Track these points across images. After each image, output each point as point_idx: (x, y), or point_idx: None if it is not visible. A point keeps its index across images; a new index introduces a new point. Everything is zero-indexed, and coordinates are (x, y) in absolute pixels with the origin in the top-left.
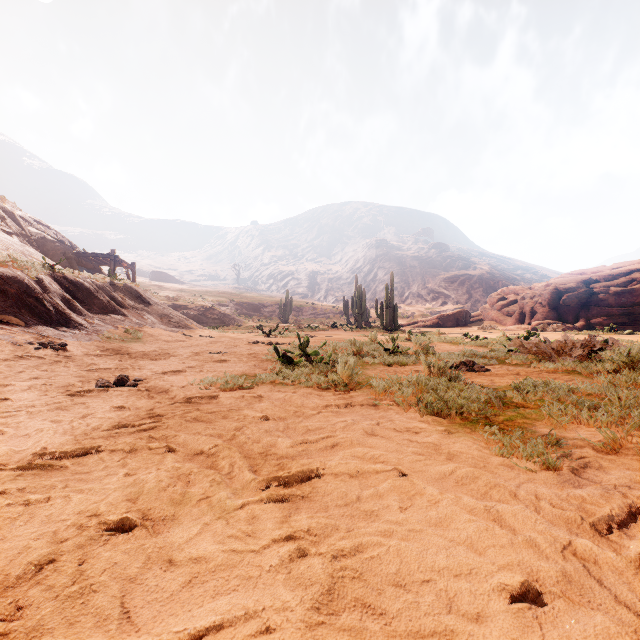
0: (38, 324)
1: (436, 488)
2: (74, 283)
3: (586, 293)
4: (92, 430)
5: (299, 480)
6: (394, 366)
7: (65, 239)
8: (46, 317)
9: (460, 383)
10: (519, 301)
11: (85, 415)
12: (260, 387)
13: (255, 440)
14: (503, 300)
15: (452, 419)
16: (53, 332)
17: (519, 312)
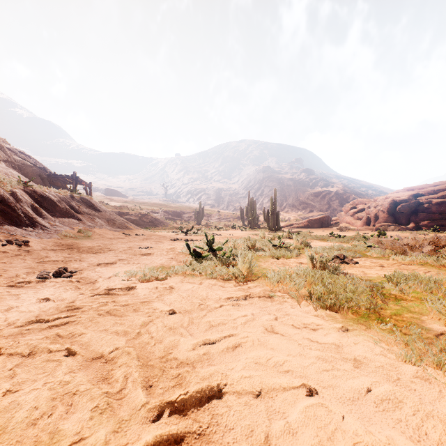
0: (9, 226)
1: (357, 418)
2: (41, 195)
3: (415, 203)
4: (7, 326)
5: (197, 403)
6: (281, 259)
7: (41, 165)
8: (17, 220)
9: (341, 276)
10: (366, 209)
11: (10, 308)
12: (173, 278)
13: (158, 339)
14: (354, 208)
15: (344, 313)
16: (21, 232)
17: (366, 217)
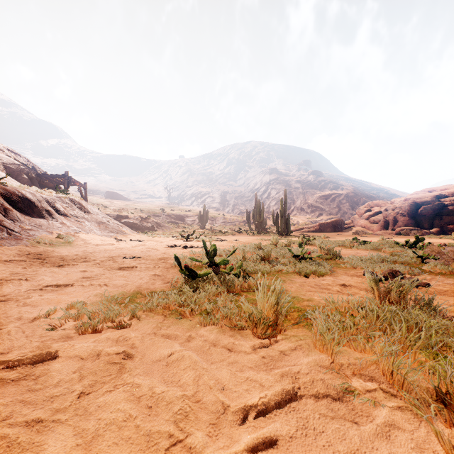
0: None
1: None
2: (16, 194)
3: (439, 205)
4: None
5: None
6: (311, 276)
7: (33, 164)
8: None
9: None
10: (383, 212)
11: None
12: (142, 323)
13: None
14: (369, 211)
15: None
16: None
17: (384, 220)
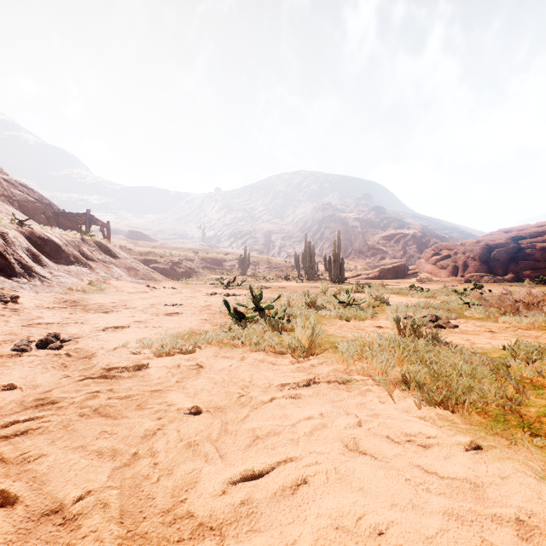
0: None
1: None
2: (42, 238)
3: (514, 248)
4: None
5: None
6: (352, 320)
7: (48, 201)
8: (6, 269)
9: (444, 348)
10: (452, 256)
11: None
12: (203, 350)
13: (165, 469)
14: (437, 255)
15: (465, 414)
16: (11, 284)
17: (452, 266)
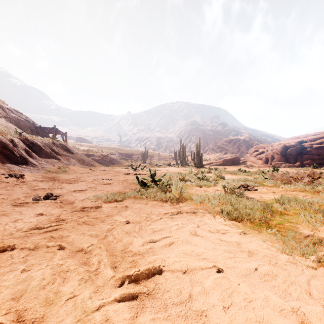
0: (9, 164)
1: (247, 285)
2: (32, 142)
3: (300, 148)
4: (16, 231)
5: (146, 276)
6: (203, 187)
7: (31, 120)
8: (15, 160)
9: (244, 198)
10: (265, 152)
11: (16, 220)
12: (127, 200)
13: (119, 239)
14: (257, 151)
15: (244, 223)
16: (18, 168)
17: (265, 158)
